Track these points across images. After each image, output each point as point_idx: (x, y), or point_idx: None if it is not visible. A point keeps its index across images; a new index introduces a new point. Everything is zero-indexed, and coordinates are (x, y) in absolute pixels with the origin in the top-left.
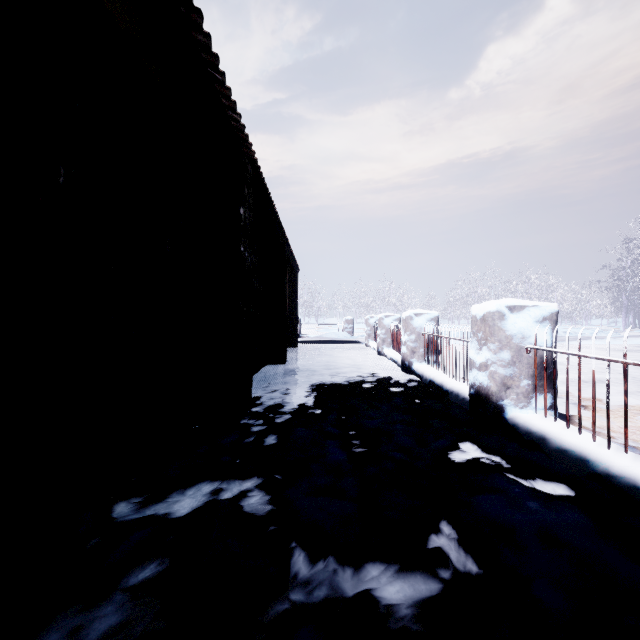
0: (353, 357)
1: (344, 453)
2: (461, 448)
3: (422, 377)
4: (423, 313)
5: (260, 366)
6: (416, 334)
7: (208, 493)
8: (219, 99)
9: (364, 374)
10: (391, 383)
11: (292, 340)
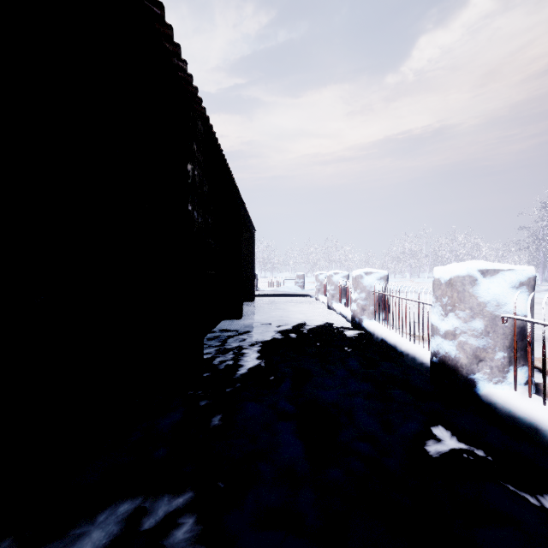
0: (305, 311)
1: (300, 445)
2: (434, 434)
3: (373, 335)
4: (373, 272)
5: (217, 322)
6: (366, 292)
7: (125, 519)
8: (160, 40)
9: (316, 330)
10: (343, 341)
11: (249, 294)
